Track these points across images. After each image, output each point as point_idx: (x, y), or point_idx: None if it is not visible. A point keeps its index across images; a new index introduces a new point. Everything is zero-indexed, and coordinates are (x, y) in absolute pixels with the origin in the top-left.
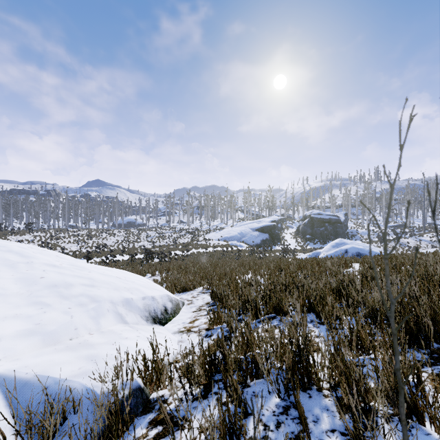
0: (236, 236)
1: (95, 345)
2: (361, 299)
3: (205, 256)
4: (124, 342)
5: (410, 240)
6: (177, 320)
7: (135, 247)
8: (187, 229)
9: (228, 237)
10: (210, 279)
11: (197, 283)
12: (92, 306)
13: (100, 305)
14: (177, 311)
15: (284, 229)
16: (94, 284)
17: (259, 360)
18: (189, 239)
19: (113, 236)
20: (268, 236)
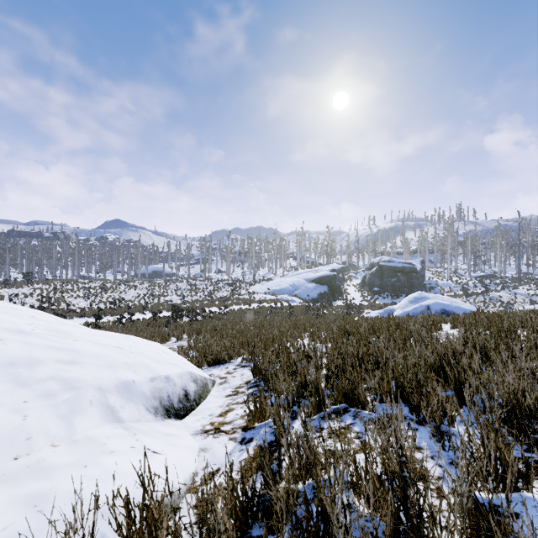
0: (287, 289)
1: (53, 470)
2: (482, 385)
3: (248, 314)
4: (107, 460)
5: (502, 293)
6: (202, 410)
7: (161, 302)
8: (226, 280)
9: (277, 290)
10: (252, 347)
11: (235, 353)
12: (64, 398)
13: (78, 395)
14: (204, 395)
15: (346, 280)
16: (77, 359)
17: (333, 520)
18: (228, 292)
19: (133, 288)
20: (327, 289)
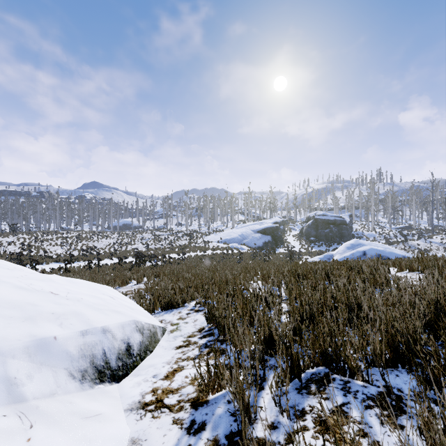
0: (237, 238)
1: None
2: None
3: (203, 260)
4: None
5: (419, 242)
6: (146, 368)
7: (128, 249)
8: (185, 231)
9: (228, 239)
10: (205, 290)
11: (188, 296)
12: None
13: None
14: (151, 347)
15: (286, 231)
16: None
17: None
18: (187, 241)
19: (105, 238)
20: (270, 238)
